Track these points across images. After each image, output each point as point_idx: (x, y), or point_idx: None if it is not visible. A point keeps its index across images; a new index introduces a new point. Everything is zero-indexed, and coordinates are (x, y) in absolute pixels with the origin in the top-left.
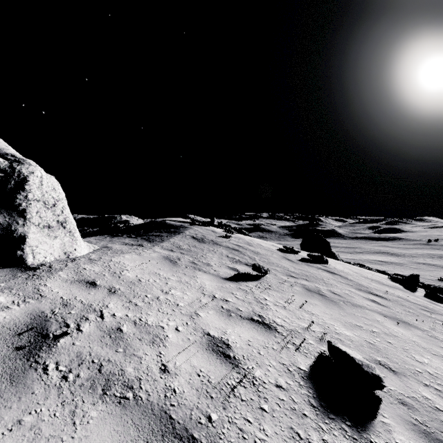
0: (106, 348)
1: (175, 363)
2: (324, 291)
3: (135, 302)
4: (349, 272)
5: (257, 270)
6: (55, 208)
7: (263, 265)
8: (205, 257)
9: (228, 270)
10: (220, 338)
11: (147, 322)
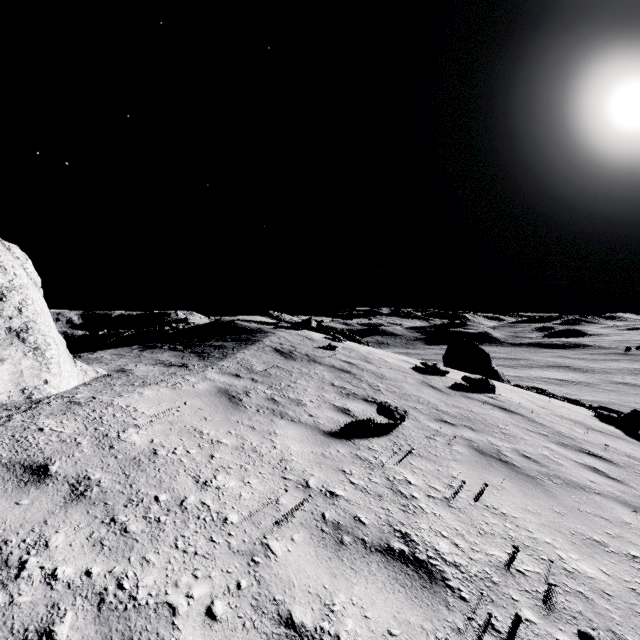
0: None
1: None
2: (507, 453)
3: (123, 523)
4: (532, 407)
5: (386, 416)
6: (3, 304)
7: (393, 400)
8: (295, 386)
9: (333, 414)
10: (318, 632)
11: (134, 595)
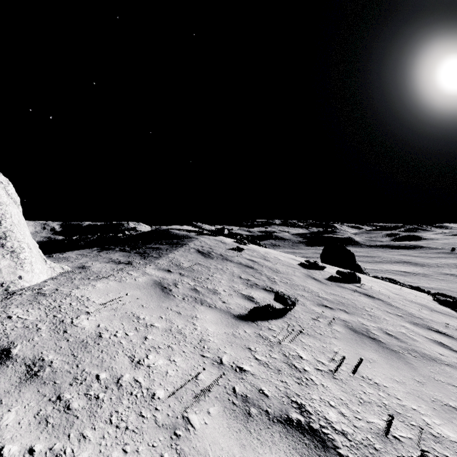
0: None
1: None
2: (374, 332)
3: (67, 400)
4: (388, 294)
5: (281, 302)
6: None
7: (286, 289)
8: (212, 279)
9: (241, 301)
10: None
11: None
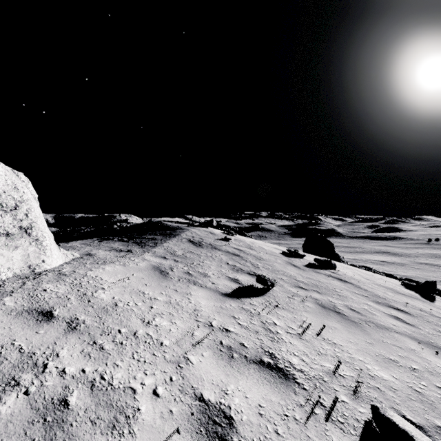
0: None
1: None
2: (340, 307)
3: (101, 344)
4: (360, 279)
5: (262, 283)
6: (17, 211)
7: (267, 274)
8: (202, 265)
9: (228, 283)
10: (218, 404)
11: (111, 383)
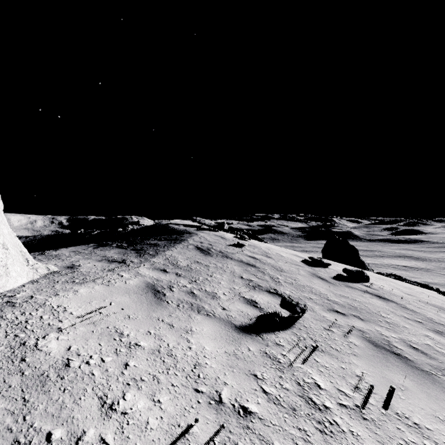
0: None
1: None
2: (397, 345)
3: None
4: (400, 294)
5: (288, 310)
6: None
7: (291, 291)
8: (211, 280)
9: (243, 307)
10: None
11: None
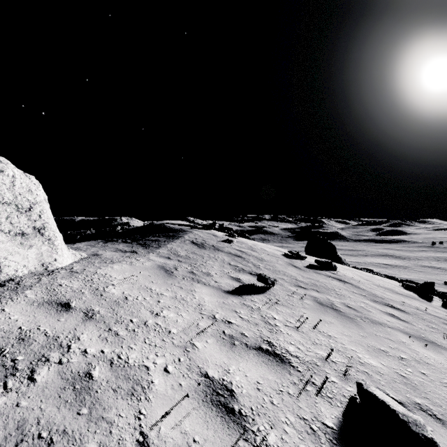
0: (65, 409)
1: (159, 428)
2: (337, 305)
3: (116, 331)
4: (359, 279)
5: (262, 282)
6: (31, 213)
7: (268, 274)
8: (205, 265)
9: (230, 281)
10: (221, 380)
11: (127, 361)
